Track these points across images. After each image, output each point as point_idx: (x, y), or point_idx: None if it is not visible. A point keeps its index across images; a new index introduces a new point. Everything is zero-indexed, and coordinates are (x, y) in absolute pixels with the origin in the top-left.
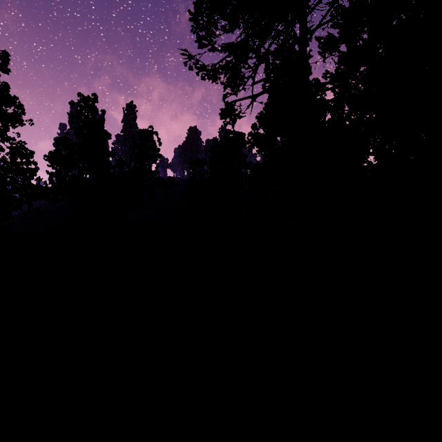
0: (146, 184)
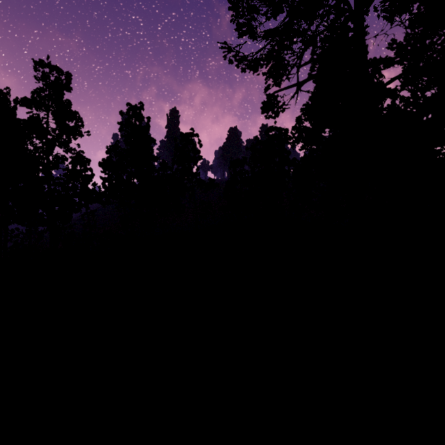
0: (187, 186)
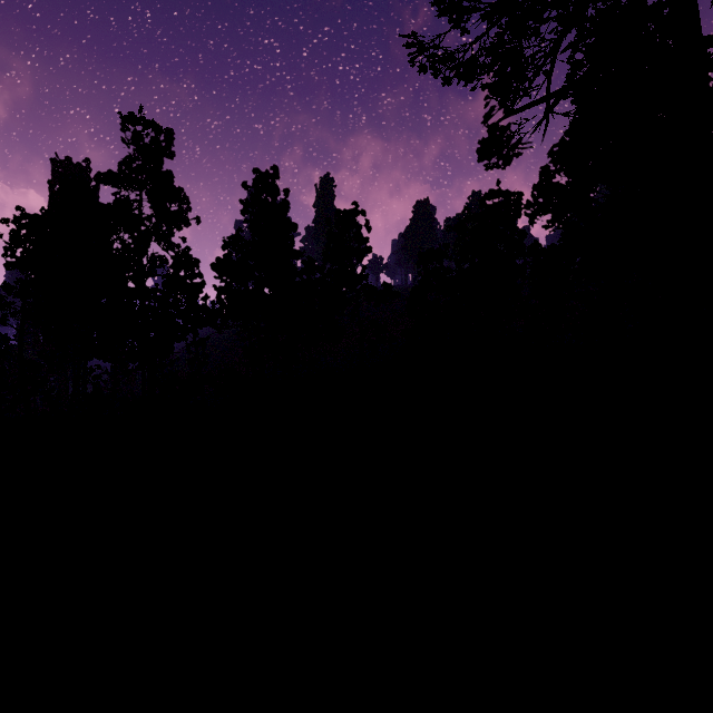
0: (346, 297)
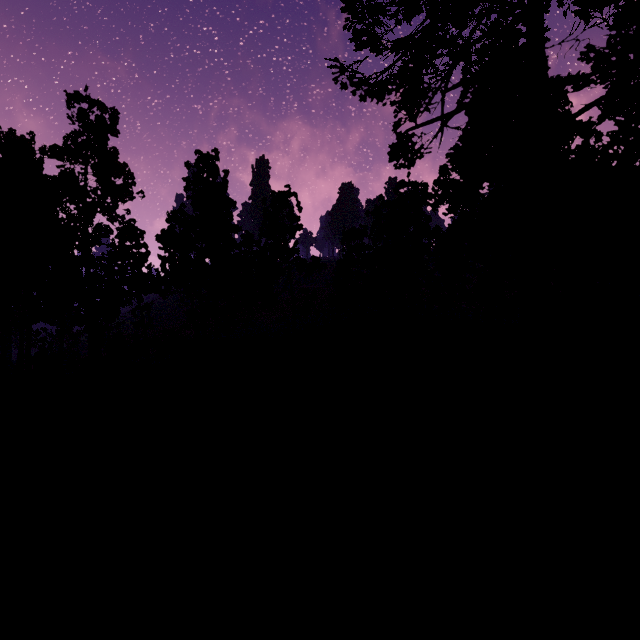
0: (280, 268)
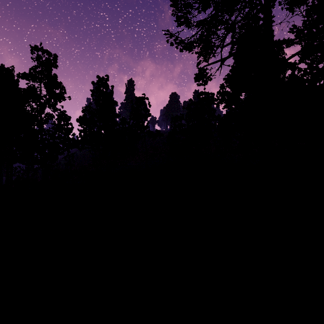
0: (140, 135)
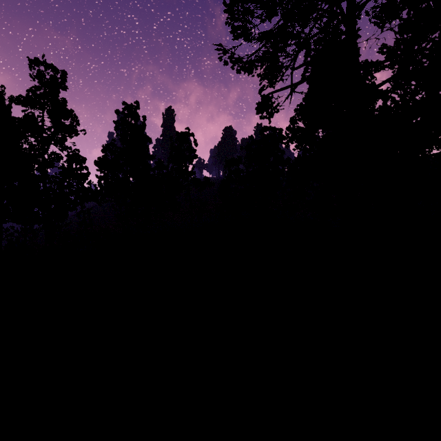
0: (182, 185)
